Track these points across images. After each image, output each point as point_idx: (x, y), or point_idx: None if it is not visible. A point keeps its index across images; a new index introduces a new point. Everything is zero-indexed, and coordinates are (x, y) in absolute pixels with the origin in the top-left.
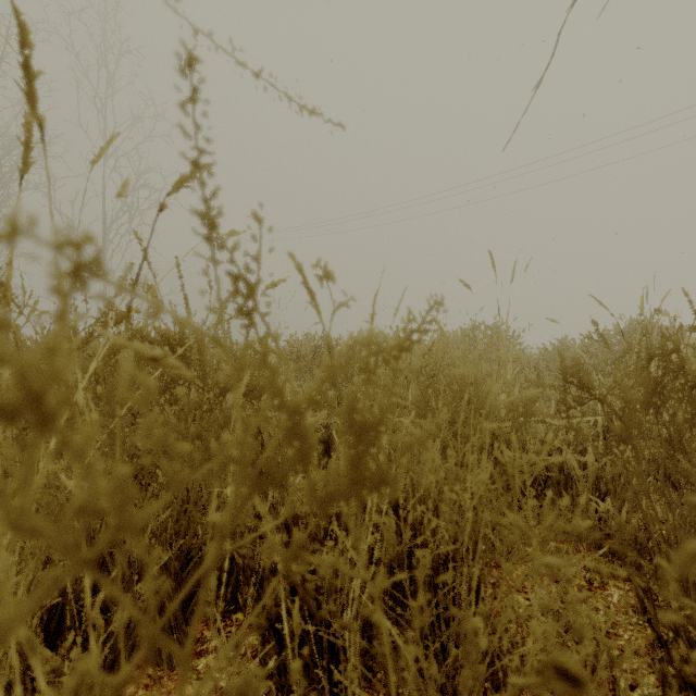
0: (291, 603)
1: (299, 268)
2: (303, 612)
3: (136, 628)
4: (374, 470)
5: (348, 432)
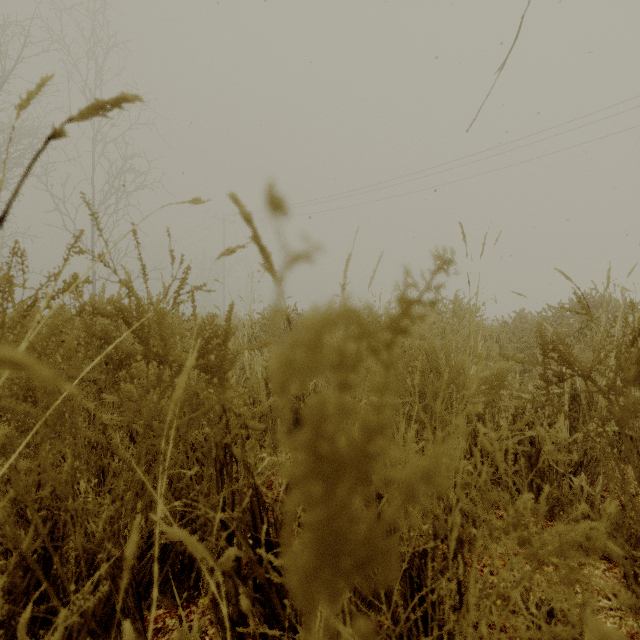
0: (255, 600)
1: (247, 218)
2: (268, 611)
3: (82, 633)
4: (354, 539)
5: (309, 477)
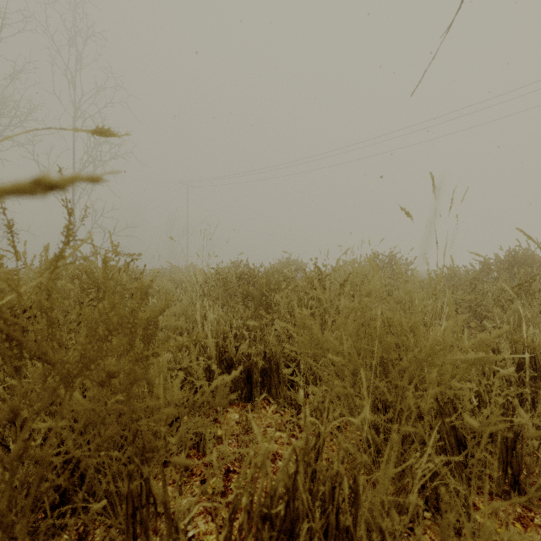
0: None
1: None
2: None
3: None
4: None
5: None
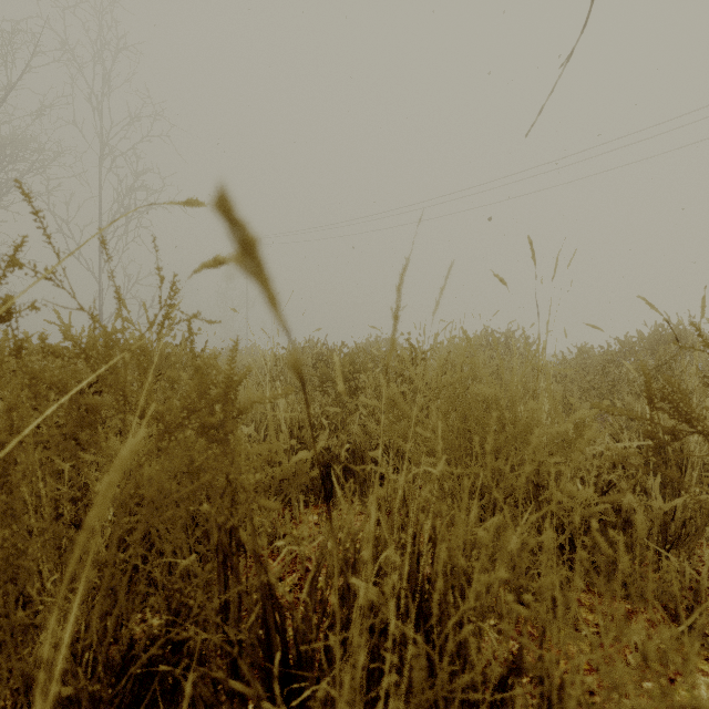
0: None
1: None
2: None
3: None
4: None
5: None
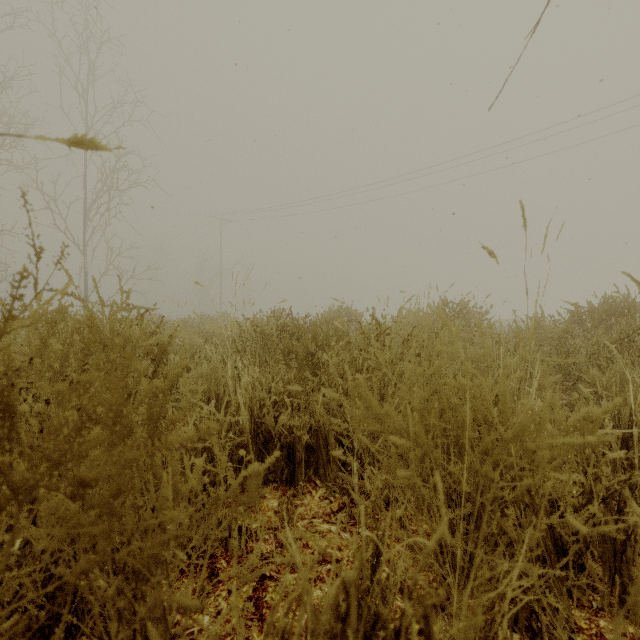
0: None
1: None
2: None
3: None
4: None
5: None
